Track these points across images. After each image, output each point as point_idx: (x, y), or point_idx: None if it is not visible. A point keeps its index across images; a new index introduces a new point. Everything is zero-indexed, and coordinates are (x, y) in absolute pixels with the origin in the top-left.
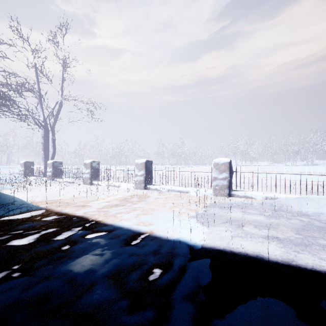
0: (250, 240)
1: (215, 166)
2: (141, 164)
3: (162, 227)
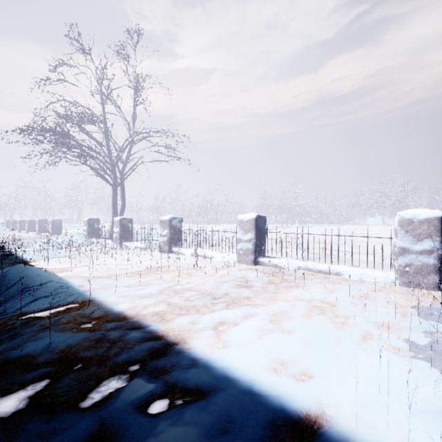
0: None
1: (404, 226)
2: (249, 221)
3: (346, 396)
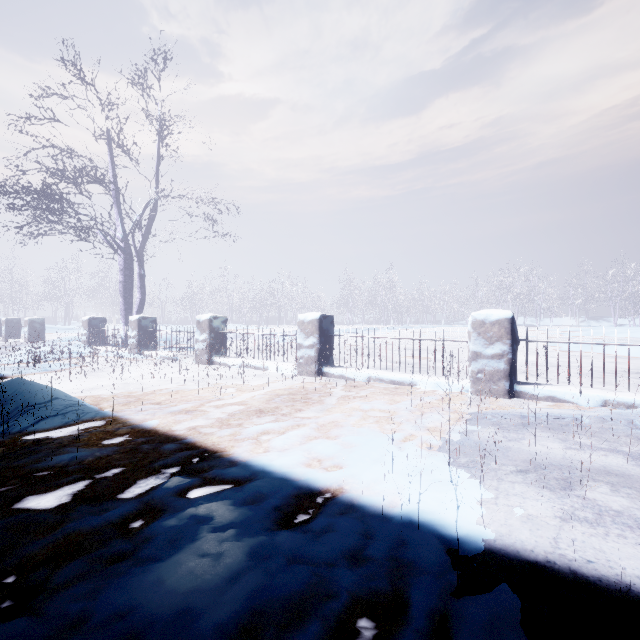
0: (619, 536)
1: (477, 328)
2: (311, 322)
3: (365, 476)
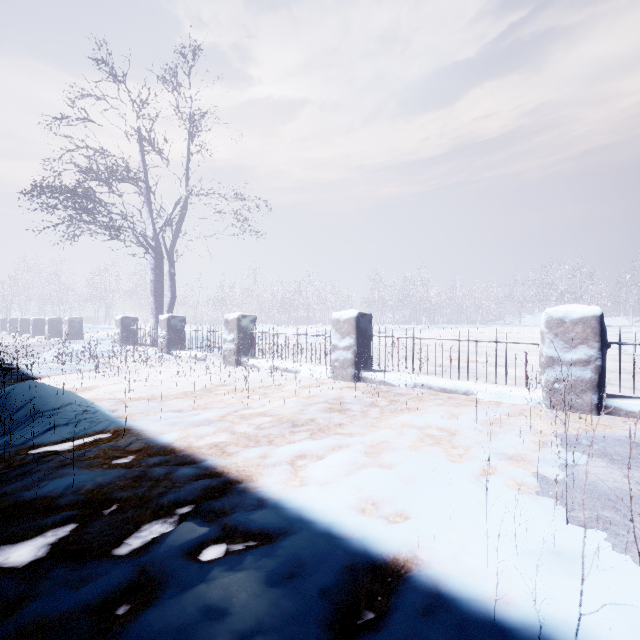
0: None
1: (553, 328)
2: (347, 321)
3: (445, 538)
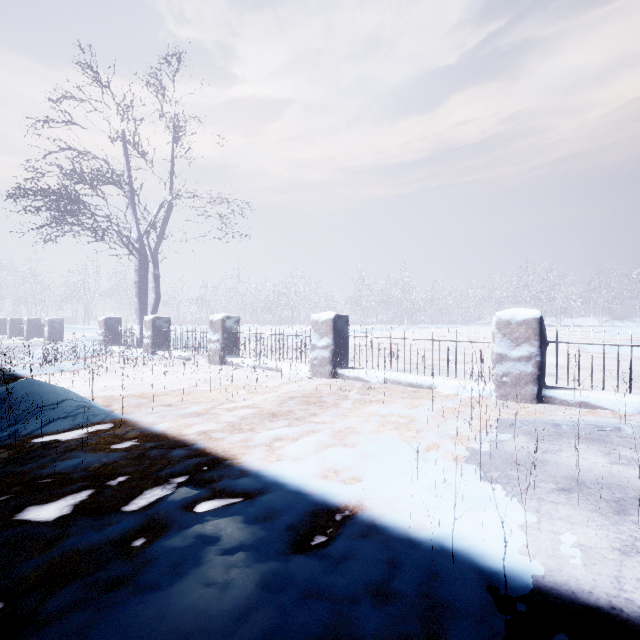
0: None
1: (502, 329)
2: (325, 322)
3: (386, 491)
